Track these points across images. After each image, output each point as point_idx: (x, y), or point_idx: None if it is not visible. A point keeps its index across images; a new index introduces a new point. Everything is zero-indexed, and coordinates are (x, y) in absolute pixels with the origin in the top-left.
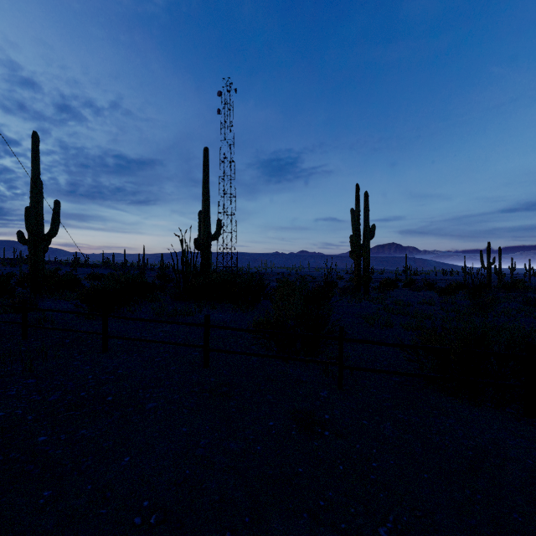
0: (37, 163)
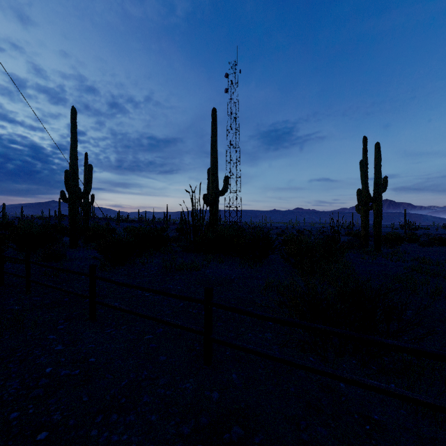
0: (74, 133)
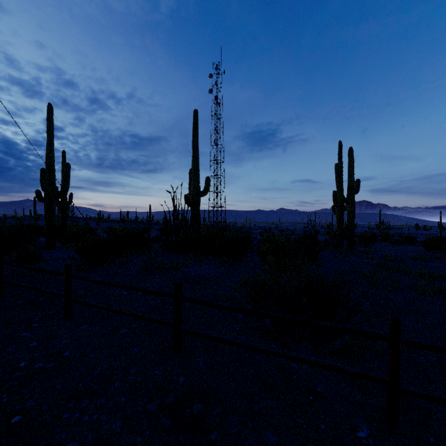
0: (51, 131)
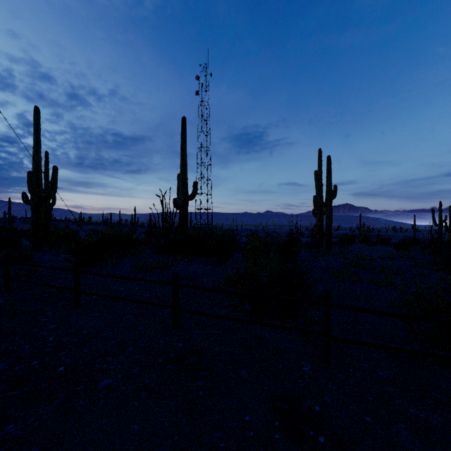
0: (38, 134)
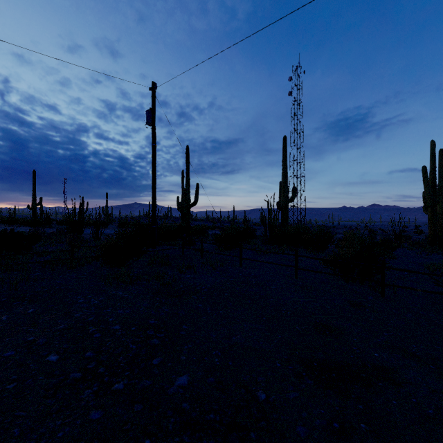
0: (188, 163)
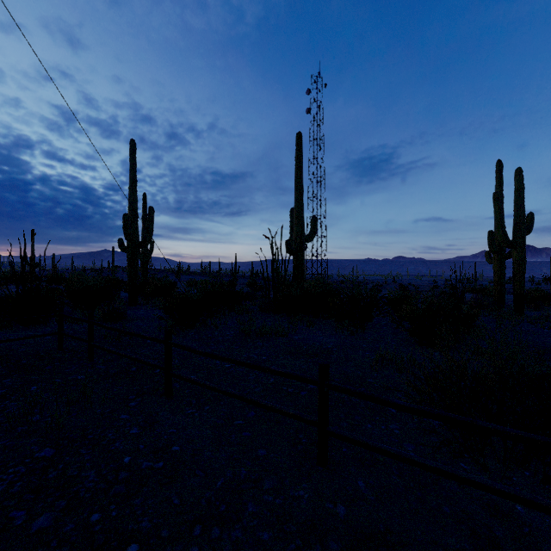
0: (134, 170)
